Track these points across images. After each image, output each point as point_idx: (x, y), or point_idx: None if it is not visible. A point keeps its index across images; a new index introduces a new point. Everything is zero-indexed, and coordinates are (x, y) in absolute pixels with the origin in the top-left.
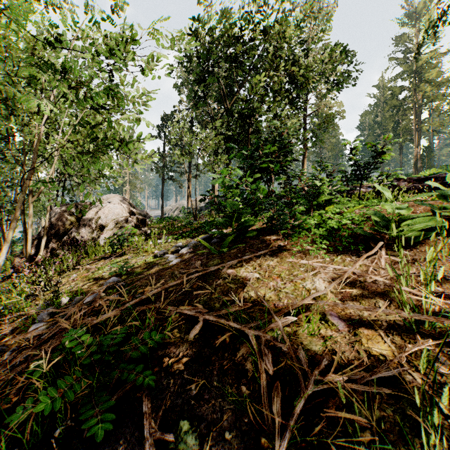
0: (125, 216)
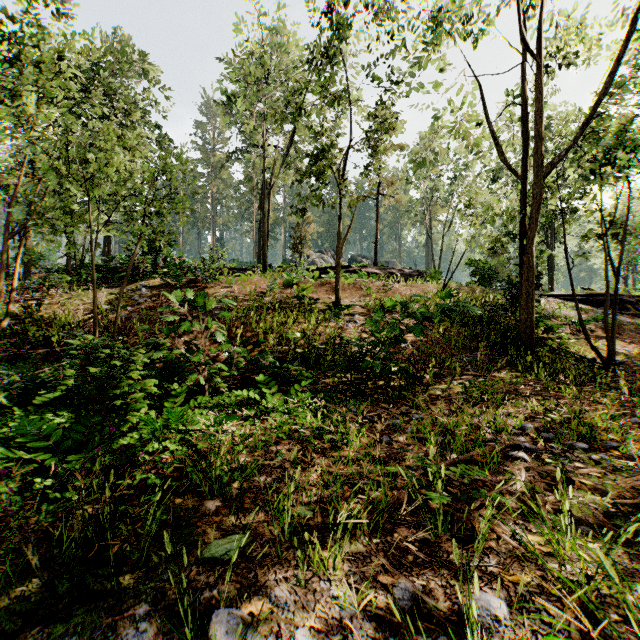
0: None
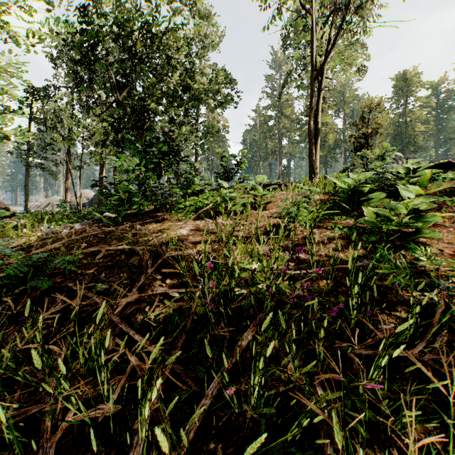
0: None
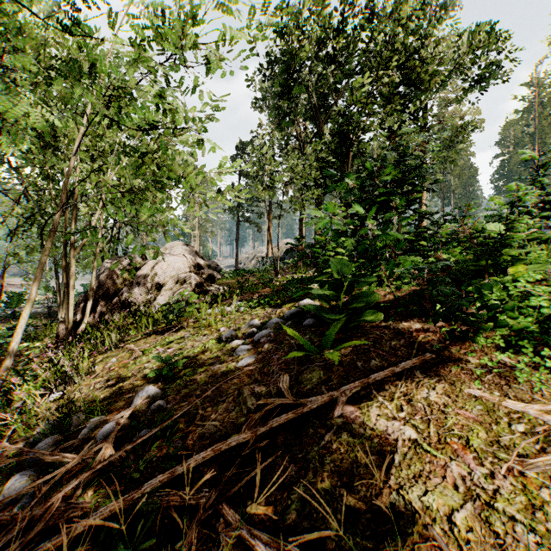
0: (188, 272)
